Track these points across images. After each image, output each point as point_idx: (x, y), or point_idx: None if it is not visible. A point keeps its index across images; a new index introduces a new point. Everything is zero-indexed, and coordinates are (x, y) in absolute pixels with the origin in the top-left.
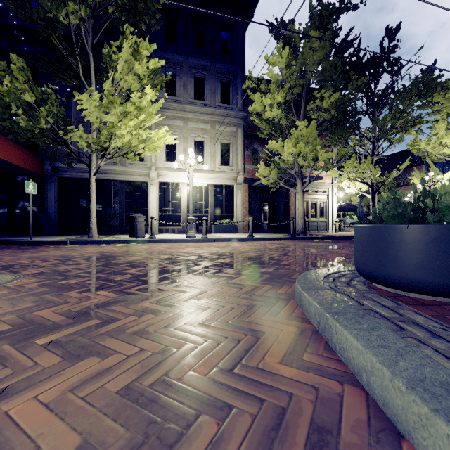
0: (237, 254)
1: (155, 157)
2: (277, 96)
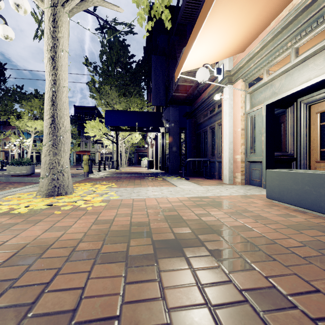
0: None
1: None
2: None
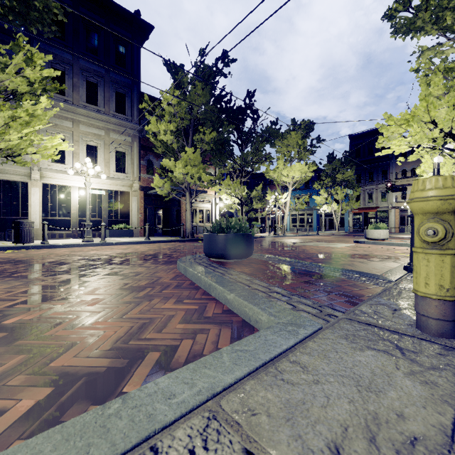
0: (140, 253)
1: None
2: (170, 126)
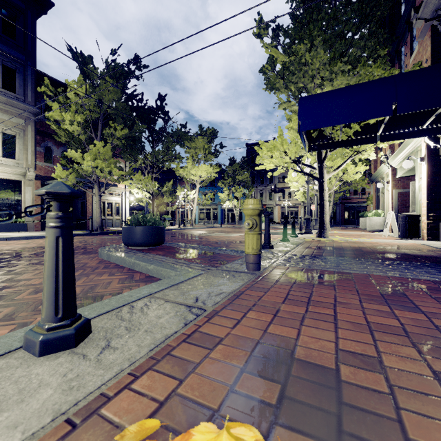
0: None
1: None
2: (77, 117)
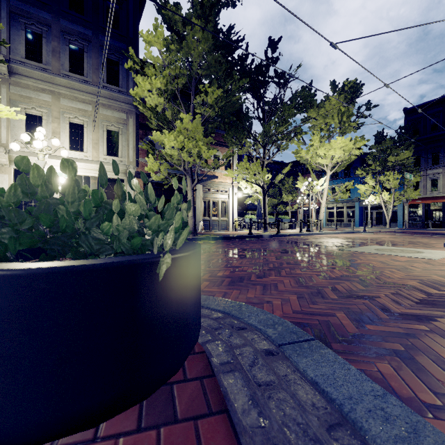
0: None
1: (6, 137)
2: (155, 81)
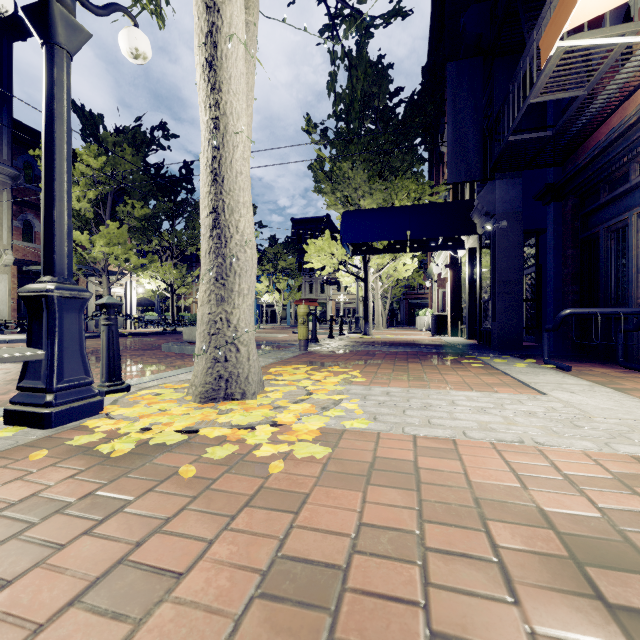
0: (88, 347)
1: None
2: (90, 193)
